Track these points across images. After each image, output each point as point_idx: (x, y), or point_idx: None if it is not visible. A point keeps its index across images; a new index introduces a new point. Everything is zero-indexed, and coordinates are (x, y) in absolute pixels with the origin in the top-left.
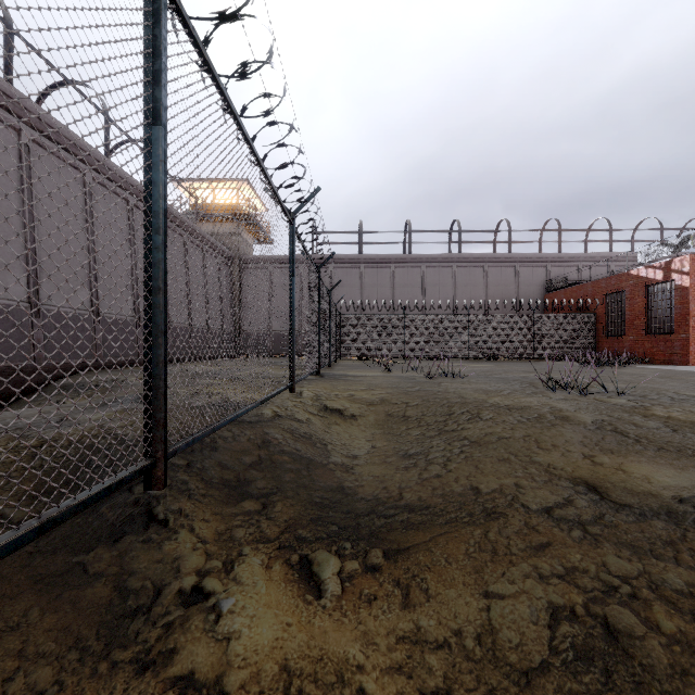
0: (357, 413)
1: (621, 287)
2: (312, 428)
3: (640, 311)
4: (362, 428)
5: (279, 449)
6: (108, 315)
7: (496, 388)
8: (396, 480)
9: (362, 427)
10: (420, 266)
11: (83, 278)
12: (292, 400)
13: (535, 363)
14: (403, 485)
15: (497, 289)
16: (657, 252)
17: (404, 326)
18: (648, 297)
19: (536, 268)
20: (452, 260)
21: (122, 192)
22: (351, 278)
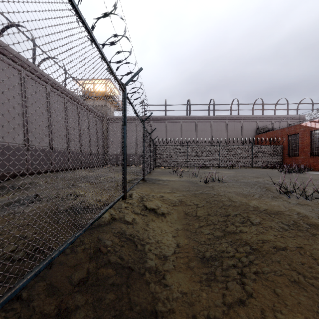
0: (166, 212)
1: (296, 131)
2: (135, 229)
3: (307, 143)
4: (169, 224)
5: (106, 259)
6: (34, 146)
7: (248, 192)
8: (204, 304)
9: (169, 223)
10: (195, 121)
11: (19, 127)
12: (125, 202)
13: (255, 170)
14: (212, 317)
15: (232, 132)
16: (316, 114)
17: (187, 151)
18: (311, 136)
19: (251, 122)
20: (210, 118)
21: (43, 83)
22: (161, 127)
